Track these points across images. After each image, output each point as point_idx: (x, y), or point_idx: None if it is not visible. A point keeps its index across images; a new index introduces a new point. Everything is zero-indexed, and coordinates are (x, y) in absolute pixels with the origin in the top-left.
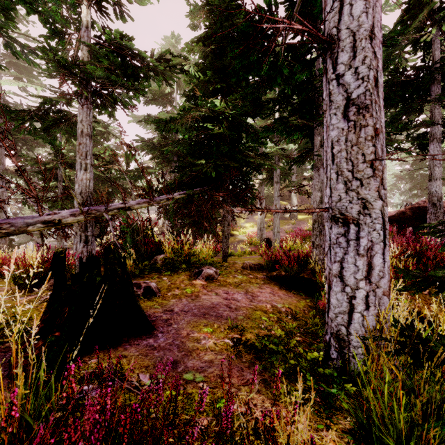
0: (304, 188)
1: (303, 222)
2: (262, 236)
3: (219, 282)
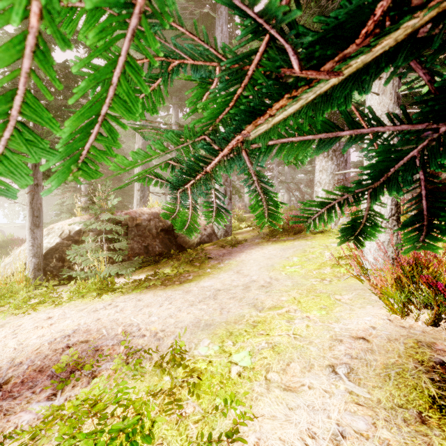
0: None
1: None
2: None
3: None
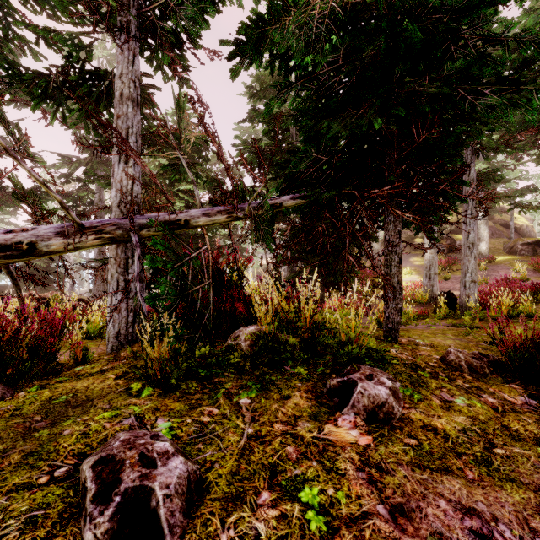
0: (499, 212)
1: (502, 267)
2: (432, 289)
3: (413, 437)
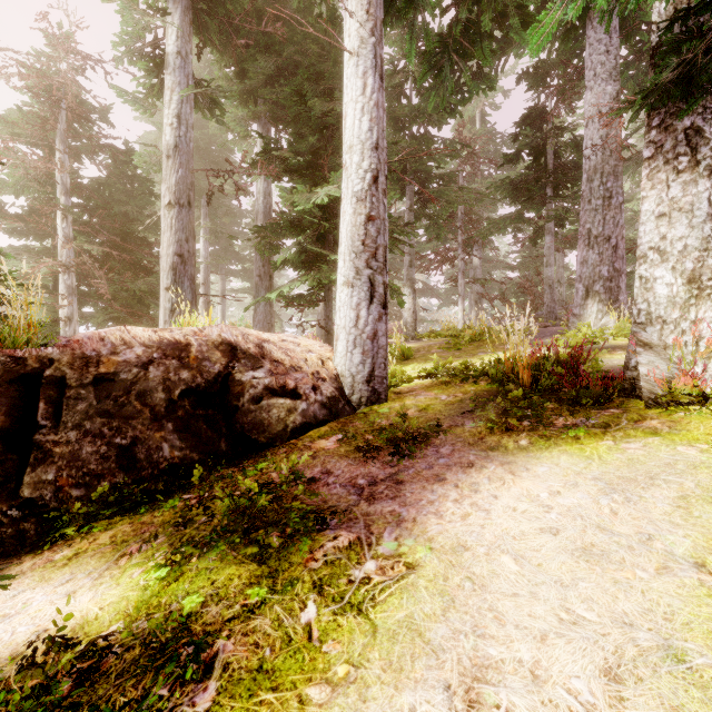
0: None
1: None
2: None
3: None
